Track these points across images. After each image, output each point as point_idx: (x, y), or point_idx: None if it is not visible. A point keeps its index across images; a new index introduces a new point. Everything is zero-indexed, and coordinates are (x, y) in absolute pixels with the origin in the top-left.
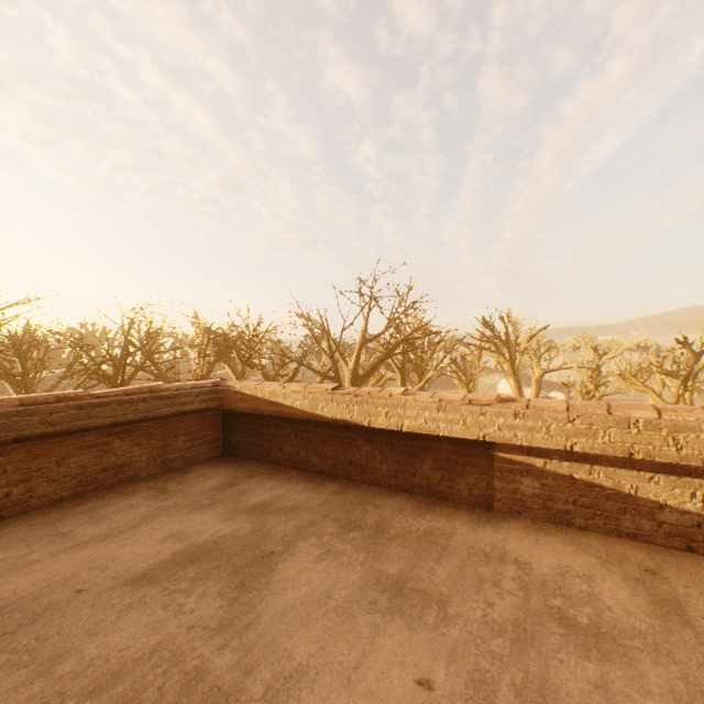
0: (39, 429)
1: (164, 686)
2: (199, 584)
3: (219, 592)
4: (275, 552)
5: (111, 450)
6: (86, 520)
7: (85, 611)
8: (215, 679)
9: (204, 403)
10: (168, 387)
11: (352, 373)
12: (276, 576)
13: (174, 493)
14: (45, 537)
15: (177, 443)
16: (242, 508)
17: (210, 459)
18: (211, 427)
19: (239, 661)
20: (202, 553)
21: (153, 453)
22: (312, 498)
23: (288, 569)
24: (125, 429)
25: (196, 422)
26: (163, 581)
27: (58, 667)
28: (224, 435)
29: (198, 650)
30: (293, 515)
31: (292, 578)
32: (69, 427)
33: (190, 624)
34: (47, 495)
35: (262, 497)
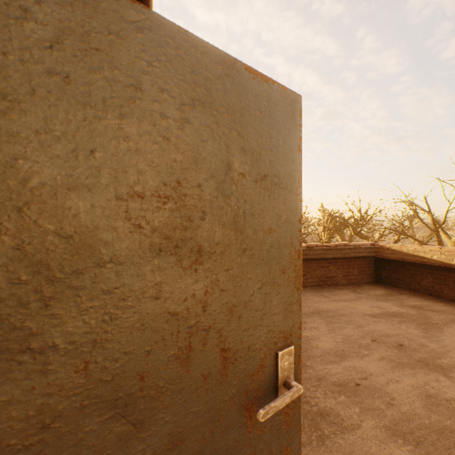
0: (312, 256)
1: (409, 343)
2: (402, 323)
3: (415, 328)
4: (438, 324)
5: (329, 269)
6: (330, 294)
7: (358, 318)
8: (431, 348)
9: (367, 253)
10: (351, 244)
11: (454, 244)
12: (444, 331)
13: (361, 292)
14: (320, 295)
15: (353, 272)
16: (405, 305)
17: (368, 282)
18: (368, 266)
19: (440, 347)
20: (395, 315)
21: (343, 274)
22: (451, 310)
23: (451, 331)
24: (333, 261)
25: (361, 263)
26: (383, 318)
27: (363, 328)
28: (375, 271)
29: (417, 339)
30: (441, 313)
31: (454, 334)
32: (320, 257)
33: (407, 332)
34: (310, 282)
35: (414, 303)
